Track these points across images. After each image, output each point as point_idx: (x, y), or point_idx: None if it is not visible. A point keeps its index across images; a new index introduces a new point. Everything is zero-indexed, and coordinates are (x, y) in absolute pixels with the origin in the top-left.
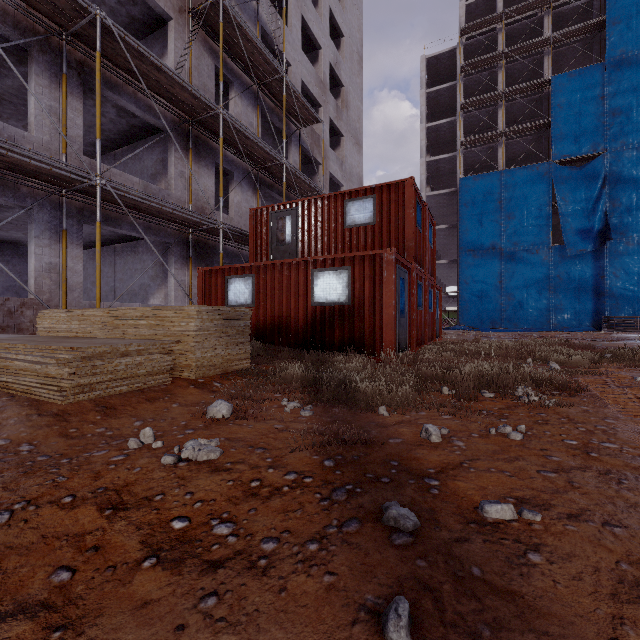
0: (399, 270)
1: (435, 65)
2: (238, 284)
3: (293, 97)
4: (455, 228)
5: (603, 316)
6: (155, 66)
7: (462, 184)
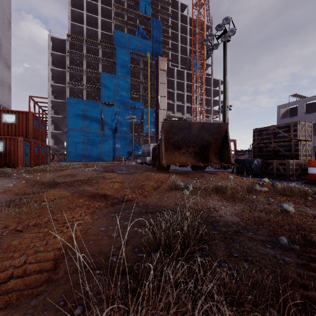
0: (25, 142)
1: (56, 41)
2: None
3: None
4: (66, 118)
5: (115, 156)
6: None
7: (68, 100)
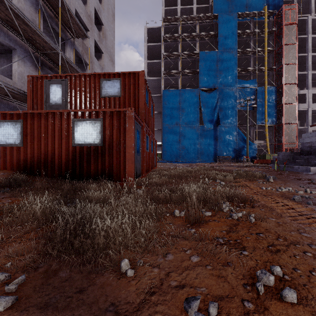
0: (136, 124)
1: (151, 33)
2: (7, 127)
3: (67, 12)
4: (160, 113)
5: (217, 156)
6: None
7: (163, 93)
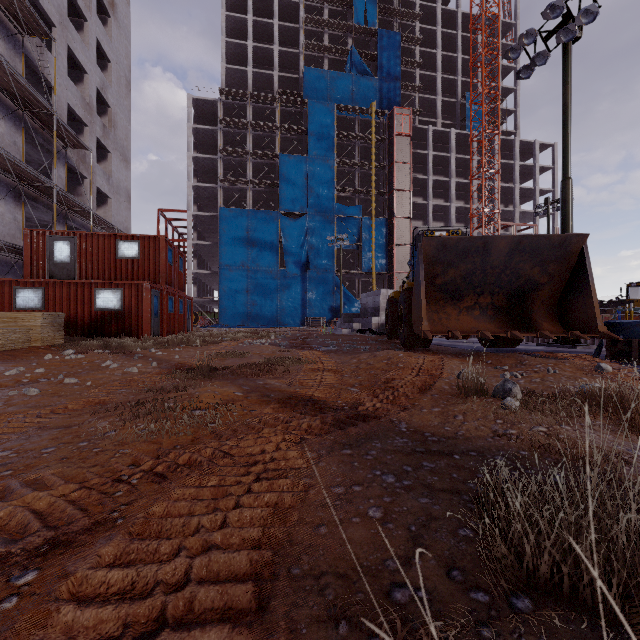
0: (154, 292)
1: (201, 106)
2: (27, 293)
3: (63, 132)
4: (217, 245)
5: (306, 317)
6: None
7: (221, 212)
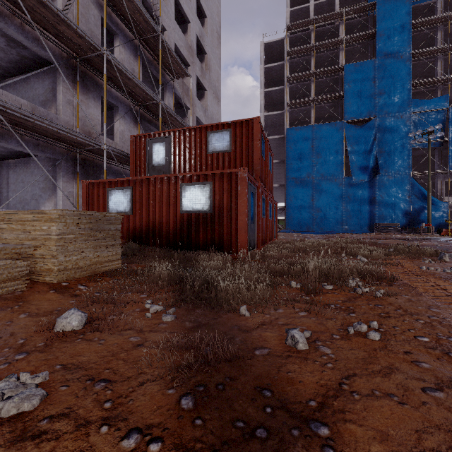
0: (250, 186)
1: (270, 49)
2: (118, 195)
3: (167, 52)
4: (283, 162)
5: (374, 223)
6: (40, 1)
7: (288, 132)
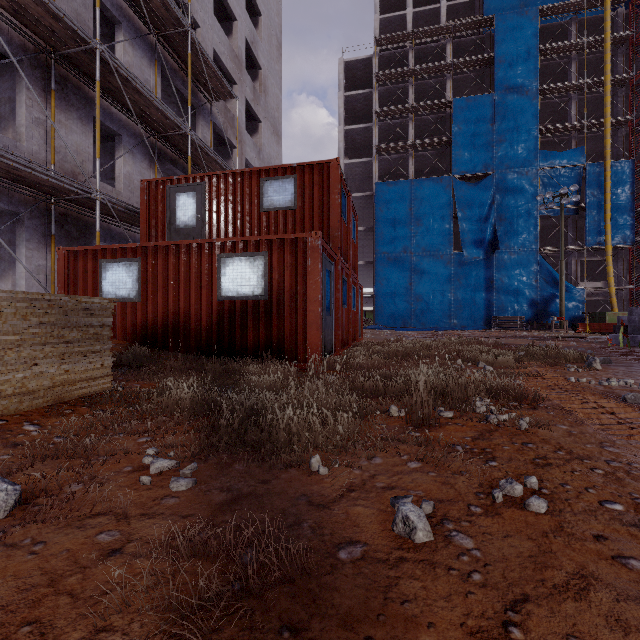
0: (325, 260)
1: (352, 70)
2: (117, 271)
3: (201, 59)
4: (371, 231)
5: (492, 316)
6: None
7: (377, 189)
